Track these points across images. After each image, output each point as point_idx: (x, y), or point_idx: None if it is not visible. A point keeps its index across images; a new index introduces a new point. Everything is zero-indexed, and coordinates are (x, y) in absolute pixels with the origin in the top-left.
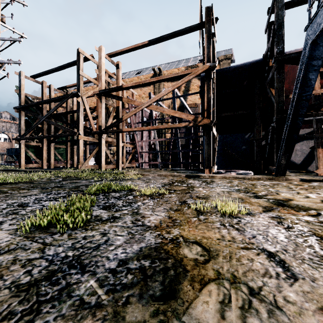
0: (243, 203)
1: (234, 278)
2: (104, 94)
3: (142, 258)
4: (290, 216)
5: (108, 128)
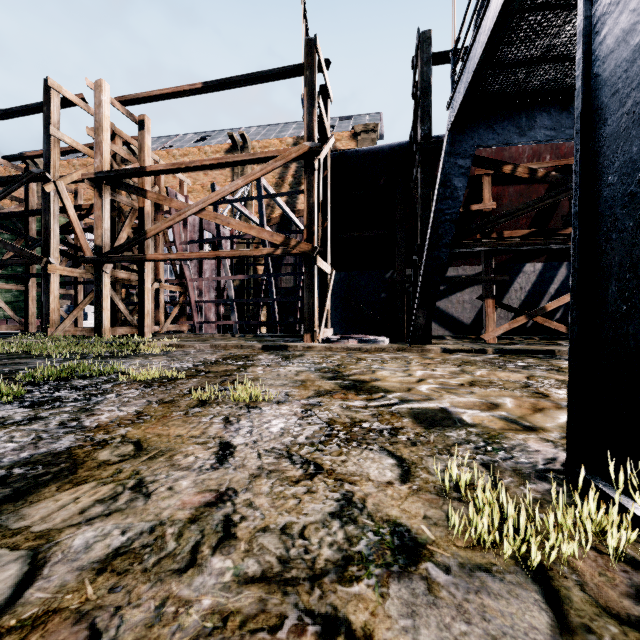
0: (296, 387)
1: (134, 475)
2: (108, 180)
3: (19, 466)
4: (336, 402)
5: (115, 251)
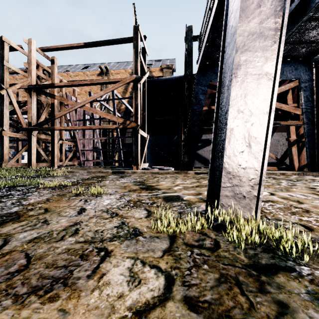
0: (121, 188)
1: (43, 219)
2: (35, 89)
3: None
4: (135, 194)
5: (39, 125)
